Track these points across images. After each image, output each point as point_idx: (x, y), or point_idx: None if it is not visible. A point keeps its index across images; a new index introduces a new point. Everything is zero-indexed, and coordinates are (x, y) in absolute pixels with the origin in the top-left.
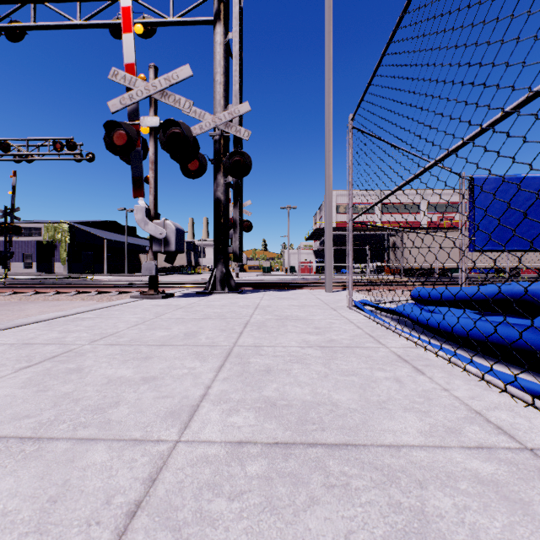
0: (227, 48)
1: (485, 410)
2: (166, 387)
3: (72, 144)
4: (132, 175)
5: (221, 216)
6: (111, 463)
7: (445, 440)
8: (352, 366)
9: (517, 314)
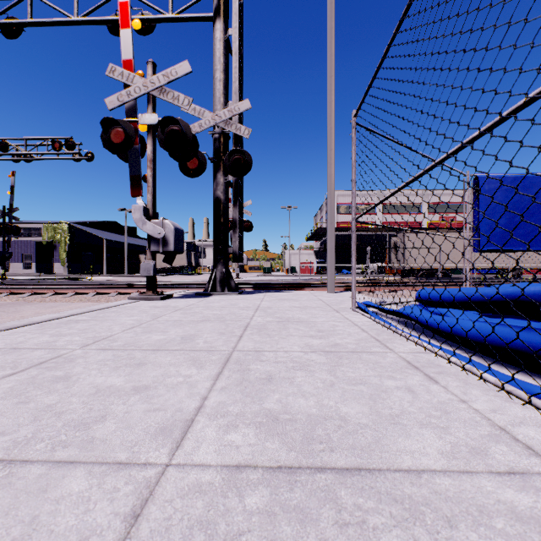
0: (227, 45)
1: (510, 426)
2: (159, 398)
3: (70, 144)
4: (130, 173)
5: (221, 215)
6: (90, 493)
7: (470, 464)
8: (359, 374)
9: (527, 316)
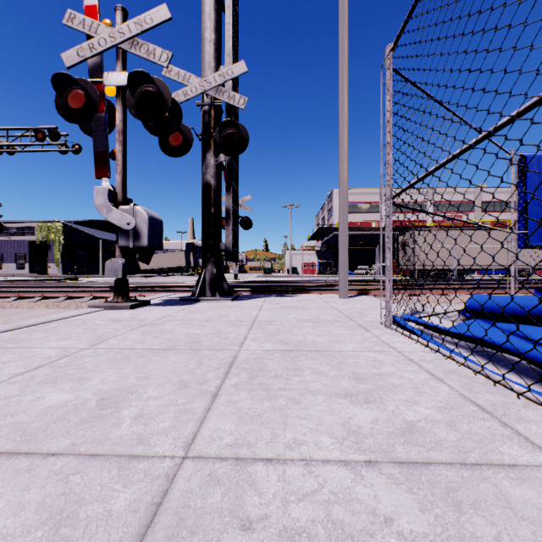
0: None
1: None
2: None
3: (55, 134)
4: (94, 148)
5: (211, 204)
6: None
7: None
8: None
9: None
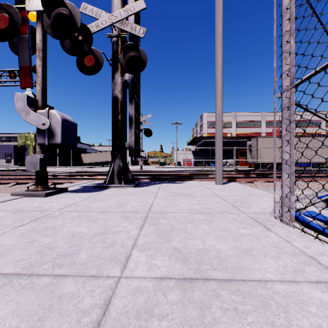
0: None
1: None
2: None
3: None
4: (19, 64)
5: (118, 113)
6: None
7: None
8: None
9: None
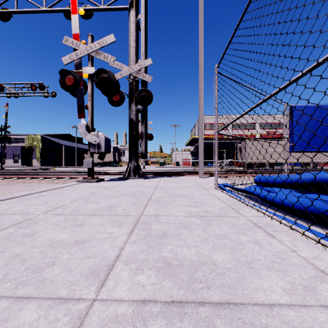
0: (137, 25)
1: None
2: (91, 249)
3: (42, 86)
4: (77, 104)
5: (133, 130)
6: (37, 323)
7: (305, 299)
8: (223, 231)
9: (325, 192)
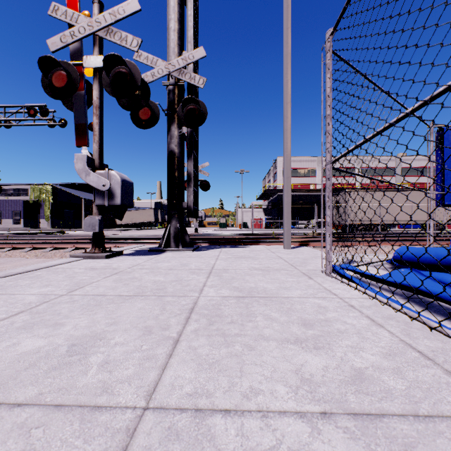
0: None
1: None
2: None
3: (44, 110)
4: (75, 121)
5: (175, 169)
6: None
7: None
8: None
9: None
